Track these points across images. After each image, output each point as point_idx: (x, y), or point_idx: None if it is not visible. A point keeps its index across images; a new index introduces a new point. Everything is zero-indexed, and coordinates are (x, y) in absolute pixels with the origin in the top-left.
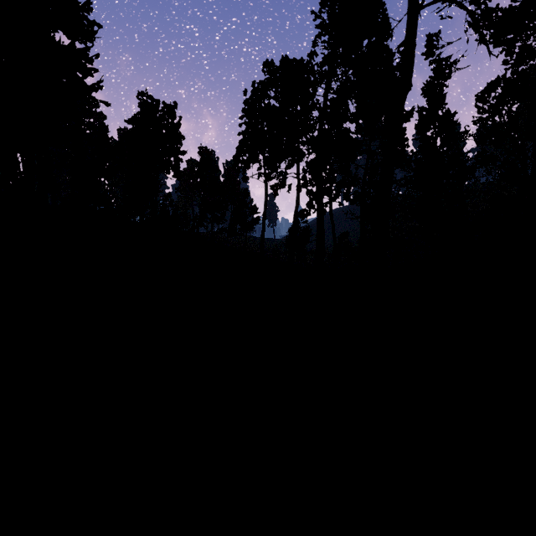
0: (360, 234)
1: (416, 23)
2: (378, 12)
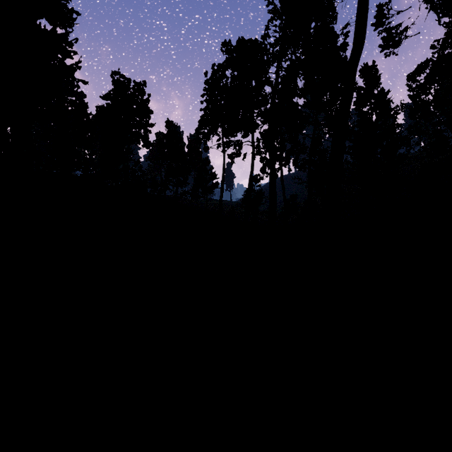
0: (308, 196)
1: None
2: None
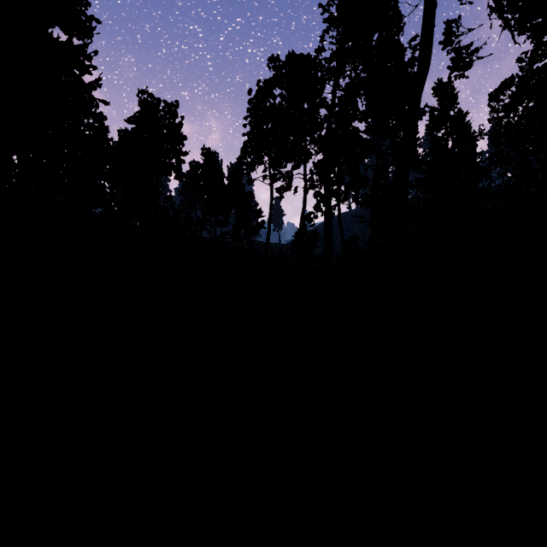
0: (370, 238)
1: (434, 7)
2: (389, 4)
